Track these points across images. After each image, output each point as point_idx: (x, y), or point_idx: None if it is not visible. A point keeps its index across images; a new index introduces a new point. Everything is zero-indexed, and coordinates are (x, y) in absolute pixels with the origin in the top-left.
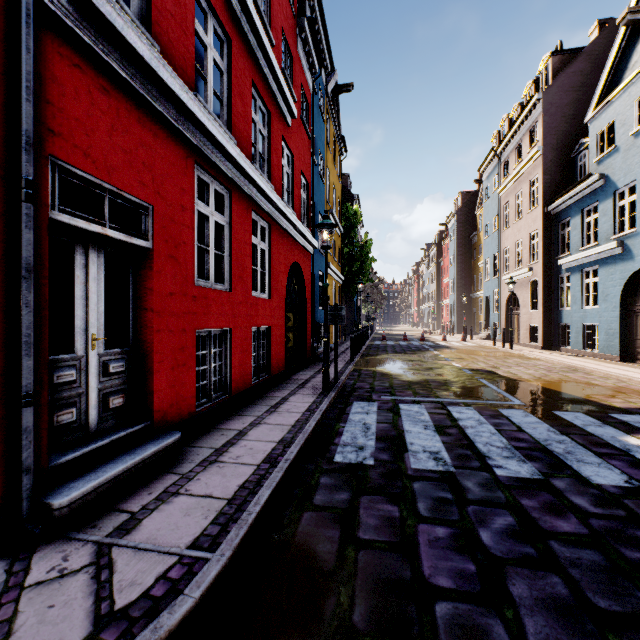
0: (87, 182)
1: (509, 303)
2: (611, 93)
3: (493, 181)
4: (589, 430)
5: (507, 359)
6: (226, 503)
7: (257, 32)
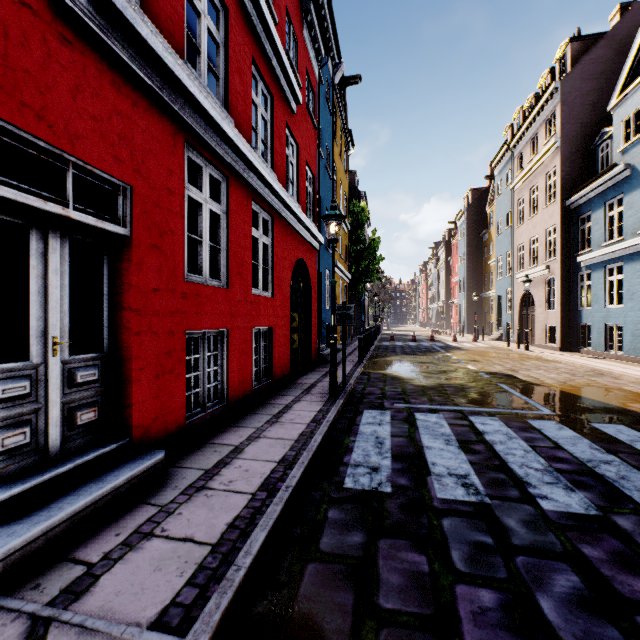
0: (45, 153)
1: (523, 302)
2: (637, 77)
3: (506, 176)
4: (639, 448)
5: (524, 361)
6: (209, 551)
7: (258, 4)
